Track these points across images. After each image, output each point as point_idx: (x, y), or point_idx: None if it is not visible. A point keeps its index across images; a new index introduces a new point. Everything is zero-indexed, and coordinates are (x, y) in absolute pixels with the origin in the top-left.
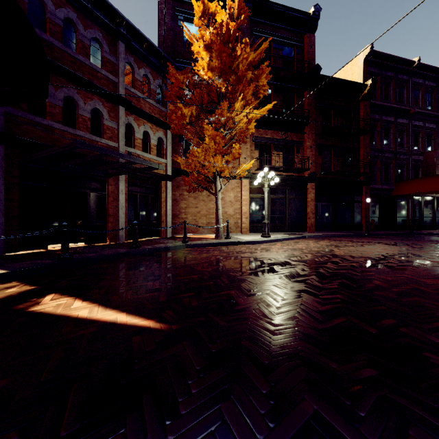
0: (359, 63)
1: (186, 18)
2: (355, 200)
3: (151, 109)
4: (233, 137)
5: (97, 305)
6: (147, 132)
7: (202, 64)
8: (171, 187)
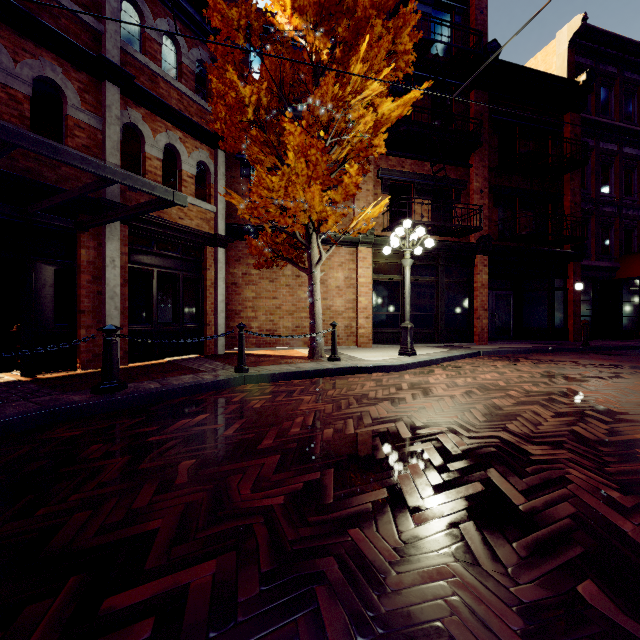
0: (560, 49)
1: None
2: (556, 287)
3: (184, 104)
4: (344, 160)
5: None
6: (173, 147)
7: None
8: (227, 260)
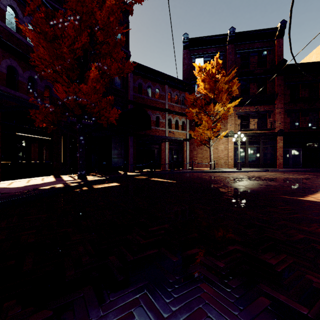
0: None
1: (197, 57)
2: None
3: (179, 109)
4: (220, 117)
5: (163, 179)
6: (177, 120)
7: (201, 88)
8: (189, 144)
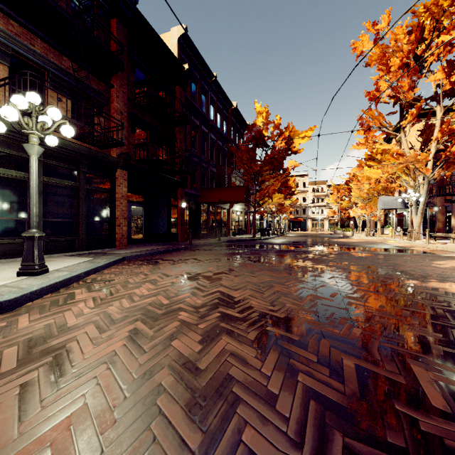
0: (173, 41)
1: None
2: (172, 204)
3: None
4: None
5: None
6: None
7: None
8: None
